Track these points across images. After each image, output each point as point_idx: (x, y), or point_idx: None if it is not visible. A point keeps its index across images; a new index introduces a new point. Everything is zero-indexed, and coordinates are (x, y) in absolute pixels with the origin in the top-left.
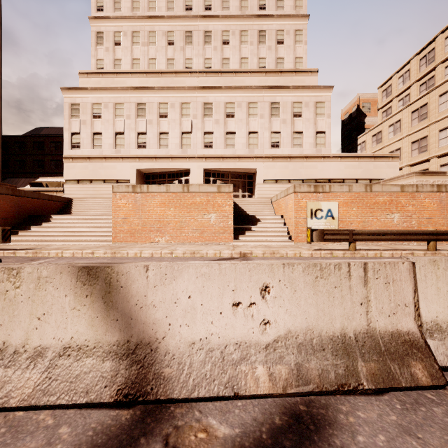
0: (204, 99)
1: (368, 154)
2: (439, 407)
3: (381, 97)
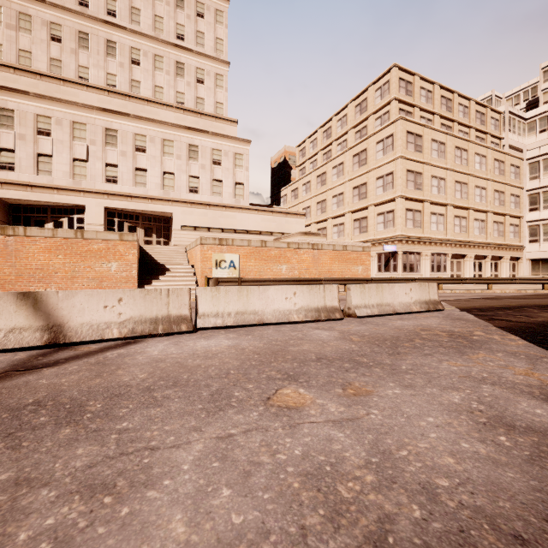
0: (105, 123)
1: (281, 210)
2: (186, 336)
3: (298, 156)
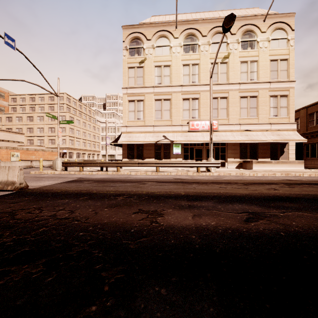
0: None
1: (13, 131)
2: None
3: (10, 100)
